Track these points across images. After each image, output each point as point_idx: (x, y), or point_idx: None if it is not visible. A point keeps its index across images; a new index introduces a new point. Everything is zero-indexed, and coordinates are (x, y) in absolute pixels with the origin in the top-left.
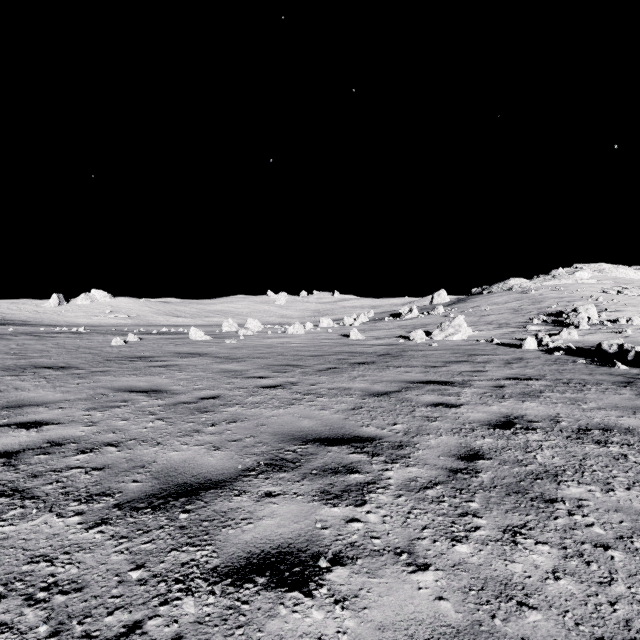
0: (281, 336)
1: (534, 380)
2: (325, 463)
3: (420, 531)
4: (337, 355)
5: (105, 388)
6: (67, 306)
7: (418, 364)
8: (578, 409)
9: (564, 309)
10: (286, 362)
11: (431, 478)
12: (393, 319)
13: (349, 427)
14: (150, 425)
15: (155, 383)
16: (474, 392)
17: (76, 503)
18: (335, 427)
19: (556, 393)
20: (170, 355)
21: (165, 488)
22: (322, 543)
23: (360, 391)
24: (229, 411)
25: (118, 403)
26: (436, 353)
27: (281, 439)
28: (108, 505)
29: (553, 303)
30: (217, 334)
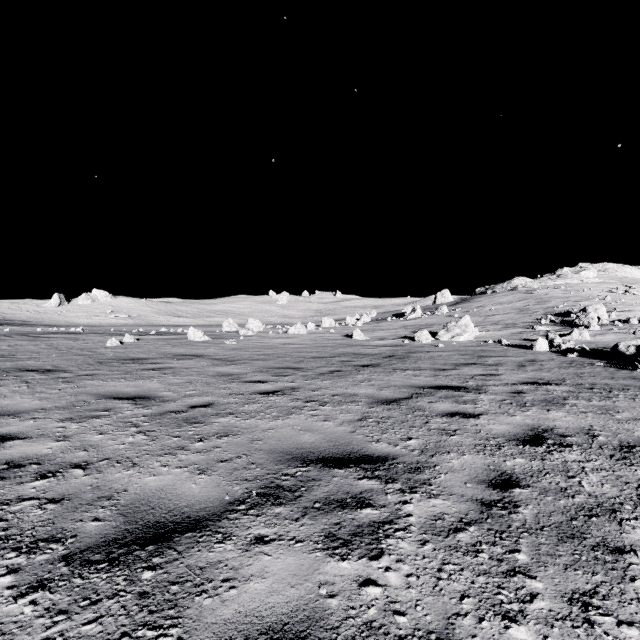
0: (282, 336)
1: (554, 385)
2: (330, 492)
3: (458, 601)
4: (340, 357)
5: (89, 394)
6: (68, 306)
7: (426, 367)
8: (612, 420)
9: (571, 309)
10: (287, 364)
11: (461, 515)
12: (396, 319)
13: (356, 443)
14: (129, 440)
15: (144, 388)
16: (491, 399)
17: (14, 554)
18: (340, 443)
19: (582, 400)
20: (165, 357)
21: (131, 530)
22: (328, 623)
23: (366, 398)
24: (221, 422)
25: (99, 412)
26: (444, 355)
27: (278, 459)
28: (54, 557)
29: (559, 303)
30: (217, 334)
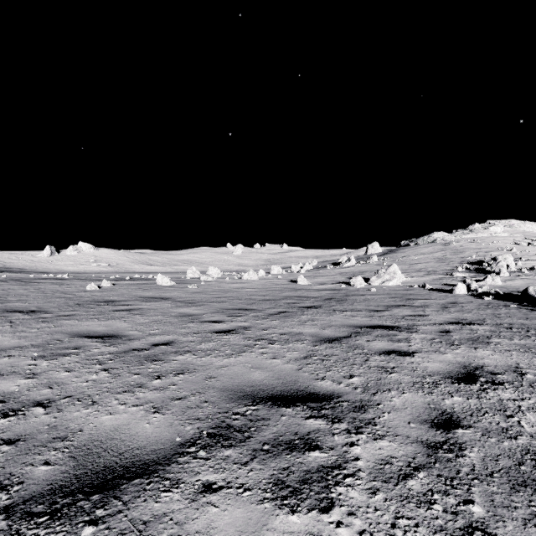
0: (237, 282)
1: (476, 325)
2: (278, 433)
3: None
4: (287, 299)
5: (63, 333)
6: (58, 256)
7: (362, 308)
8: (535, 358)
9: (483, 258)
10: (240, 306)
11: (408, 458)
12: (334, 267)
13: (303, 380)
14: (93, 377)
15: (113, 328)
16: (423, 338)
17: None
18: (288, 380)
19: (504, 339)
20: (136, 299)
21: (79, 475)
22: None
23: (311, 336)
24: (179, 360)
25: (69, 350)
26: (376, 297)
27: (229, 397)
28: None
29: (473, 253)
30: (182, 280)
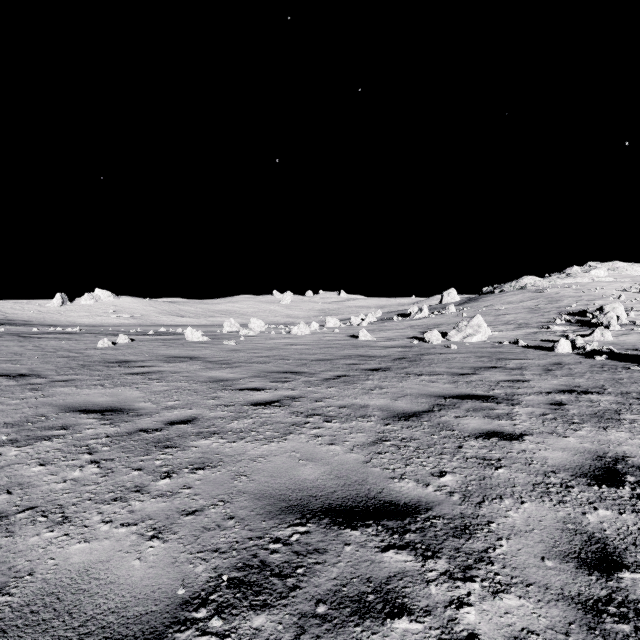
0: (285, 337)
1: (596, 394)
2: (341, 579)
3: None
4: (346, 359)
5: (52, 406)
6: (71, 306)
7: (442, 371)
8: None
9: (585, 308)
10: (287, 368)
11: (558, 635)
12: (402, 319)
13: (374, 480)
14: (74, 475)
15: (120, 398)
16: (530, 413)
17: None
18: (352, 480)
19: (639, 415)
20: (157, 359)
21: None
22: None
23: (380, 411)
24: (200, 446)
25: (53, 431)
26: (458, 357)
27: (267, 509)
28: None
29: (572, 302)
30: (217, 335)
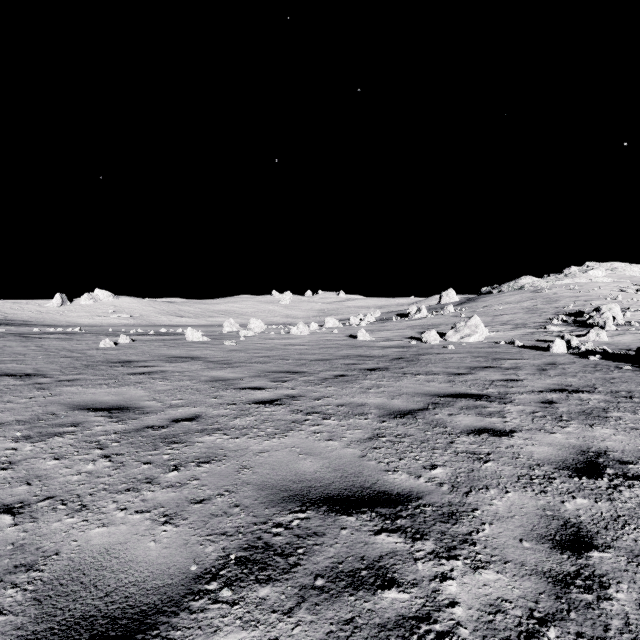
0: (284, 337)
1: (586, 393)
2: (337, 558)
3: None
4: (345, 359)
5: (61, 404)
6: (70, 306)
7: (438, 371)
8: None
9: (582, 308)
10: (287, 368)
11: (528, 603)
12: (401, 319)
13: (369, 473)
14: (88, 468)
15: (126, 397)
16: (520, 411)
17: None
18: (349, 473)
19: (626, 413)
20: (158, 359)
21: (40, 634)
22: None
23: (376, 409)
24: (205, 442)
25: (64, 428)
26: (455, 357)
27: (270, 498)
28: None
29: (569, 302)
30: (217, 335)
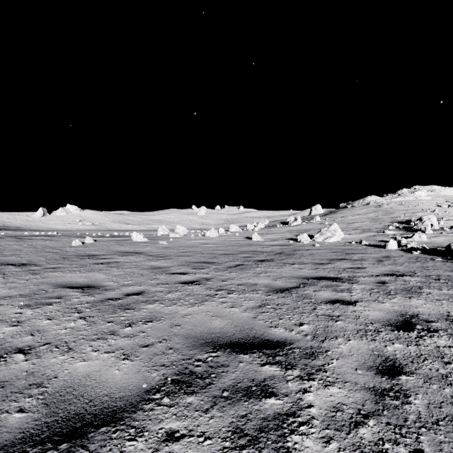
0: (201, 238)
1: (408, 276)
2: (237, 380)
3: None
4: (243, 254)
5: (48, 284)
6: (49, 216)
7: (308, 261)
8: None
9: (410, 218)
10: (203, 259)
11: (358, 406)
12: (283, 226)
13: (258, 328)
14: (71, 325)
15: (92, 279)
16: (362, 288)
17: None
18: (245, 328)
19: (434, 289)
20: (113, 253)
21: (50, 423)
22: None
23: (264, 287)
24: (148, 308)
25: (52, 300)
26: (320, 252)
27: (192, 344)
28: None
29: (401, 214)
30: (153, 237)
